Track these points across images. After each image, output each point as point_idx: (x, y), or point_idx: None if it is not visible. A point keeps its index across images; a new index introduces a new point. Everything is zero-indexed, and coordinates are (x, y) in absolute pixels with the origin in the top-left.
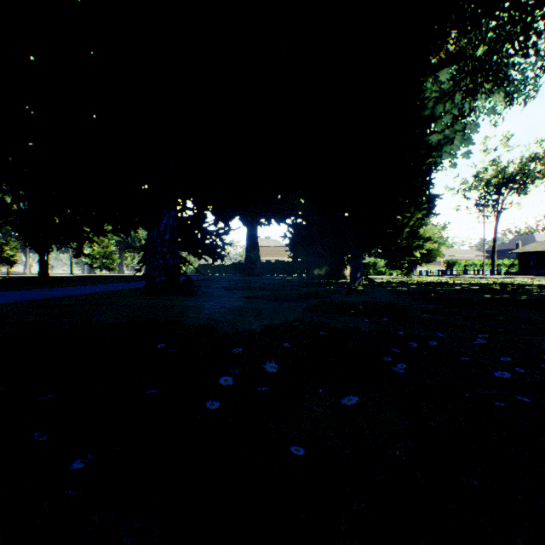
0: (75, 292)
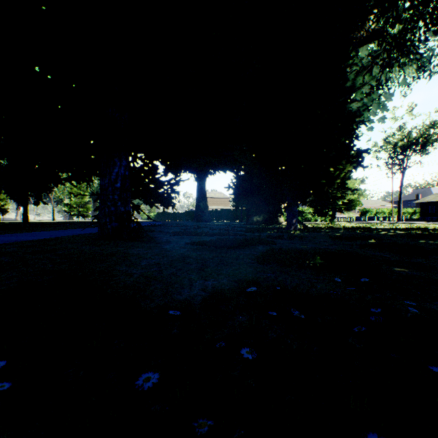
0: (32, 237)
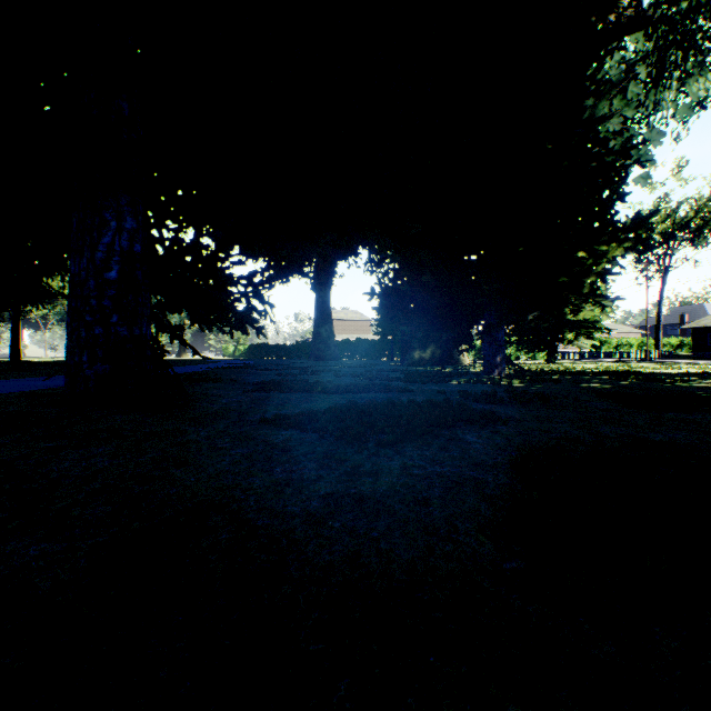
0: None
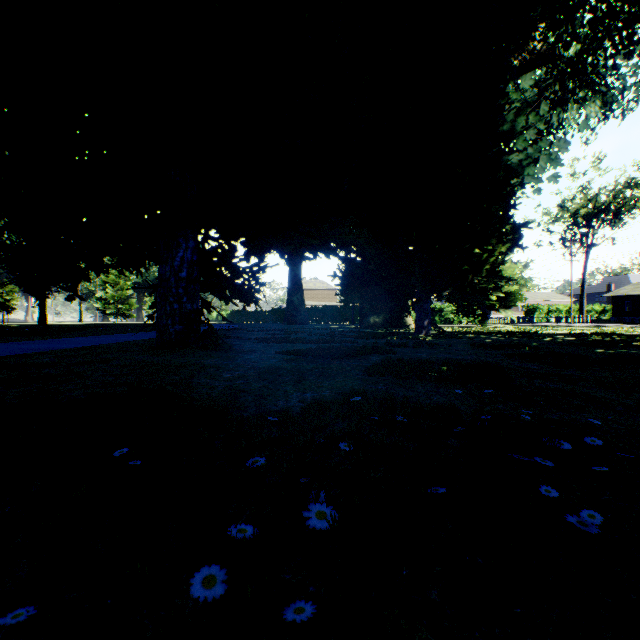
0: (65, 345)
